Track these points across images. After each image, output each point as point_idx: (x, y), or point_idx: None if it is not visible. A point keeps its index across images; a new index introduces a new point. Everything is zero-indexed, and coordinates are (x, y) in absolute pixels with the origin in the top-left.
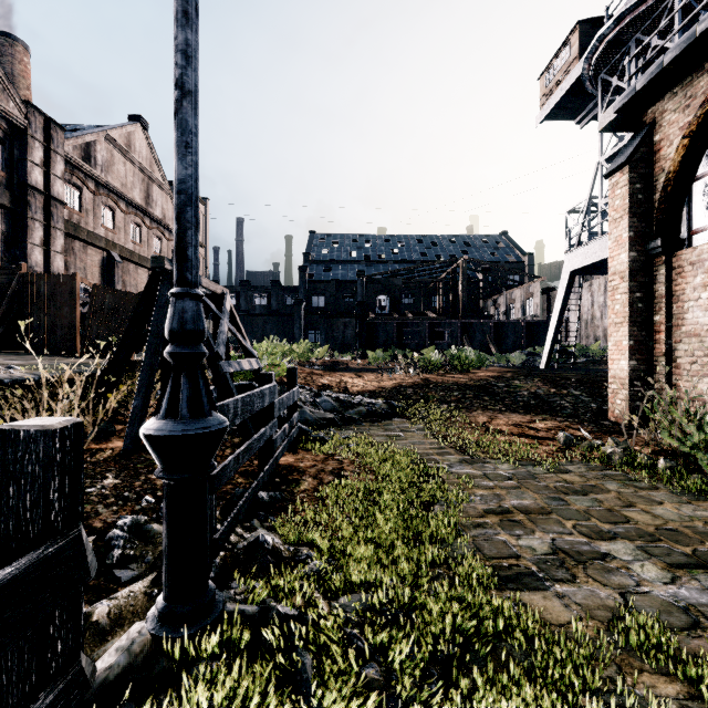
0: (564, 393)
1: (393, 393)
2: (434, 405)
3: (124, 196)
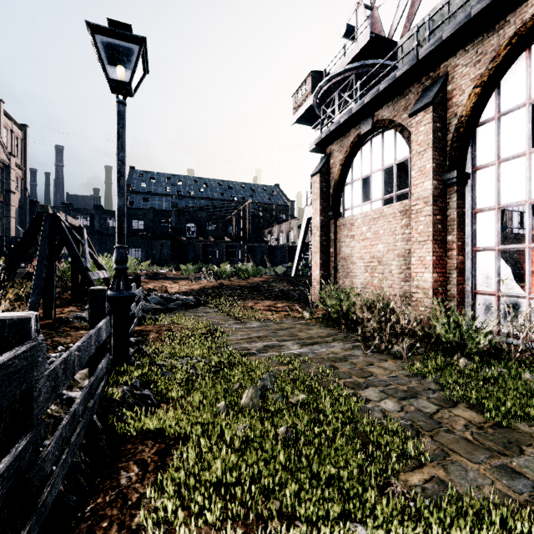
0: (297, 289)
1: (199, 292)
2: (225, 298)
3: None
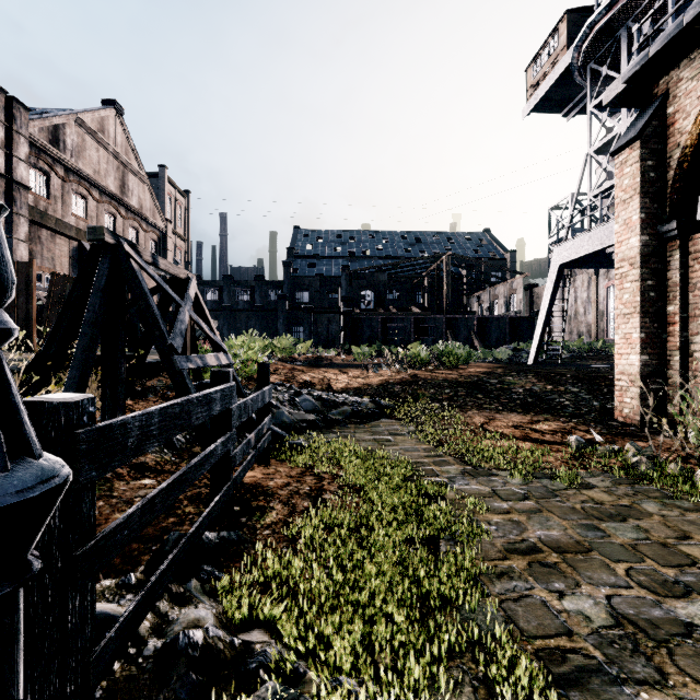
0: (562, 390)
1: (379, 390)
2: (424, 404)
3: (97, 183)
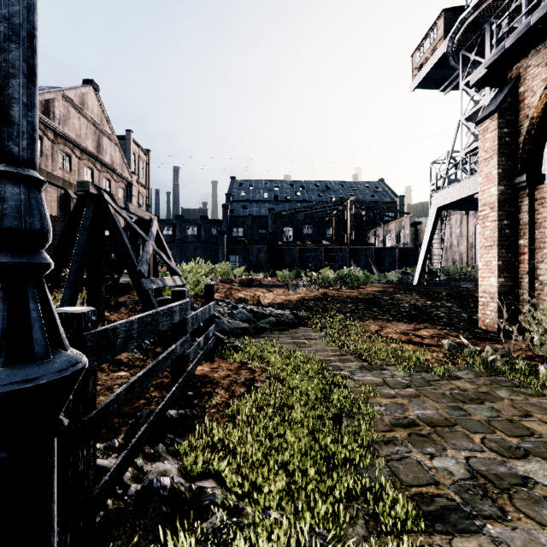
0: (438, 305)
1: (298, 305)
2: (332, 315)
3: (78, 144)
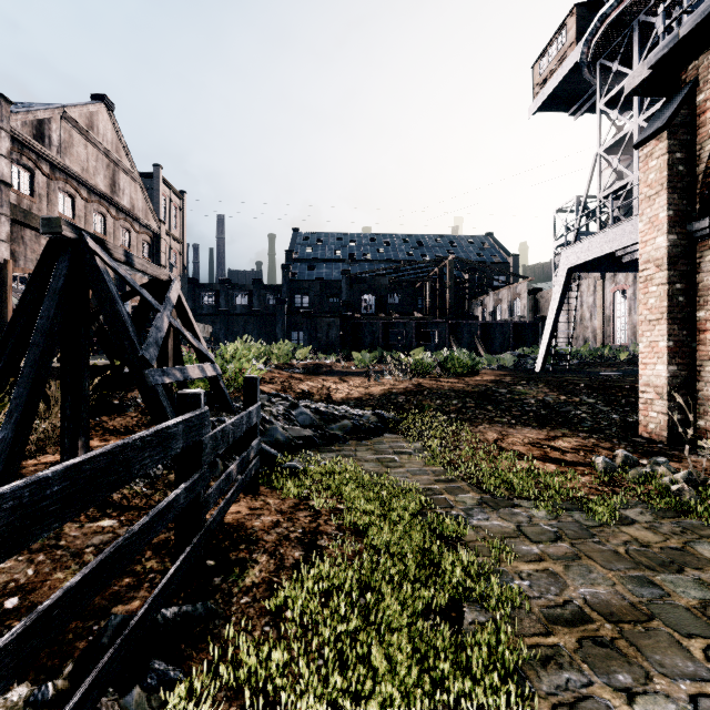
0: (577, 401)
1: (382, 401)
2: (430, 416)
3: (85, 182)
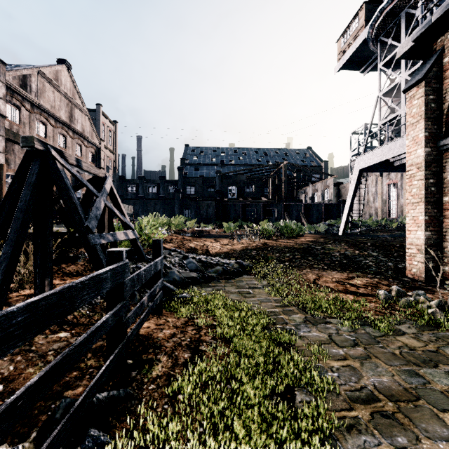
0: (366, 254)
1: (241, 254)
2: (272, 264)
3: (53, 114)
